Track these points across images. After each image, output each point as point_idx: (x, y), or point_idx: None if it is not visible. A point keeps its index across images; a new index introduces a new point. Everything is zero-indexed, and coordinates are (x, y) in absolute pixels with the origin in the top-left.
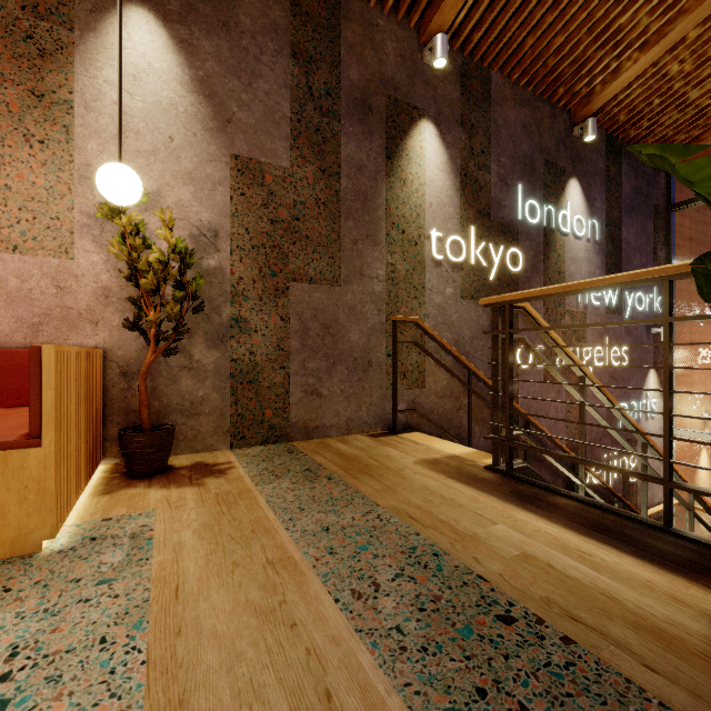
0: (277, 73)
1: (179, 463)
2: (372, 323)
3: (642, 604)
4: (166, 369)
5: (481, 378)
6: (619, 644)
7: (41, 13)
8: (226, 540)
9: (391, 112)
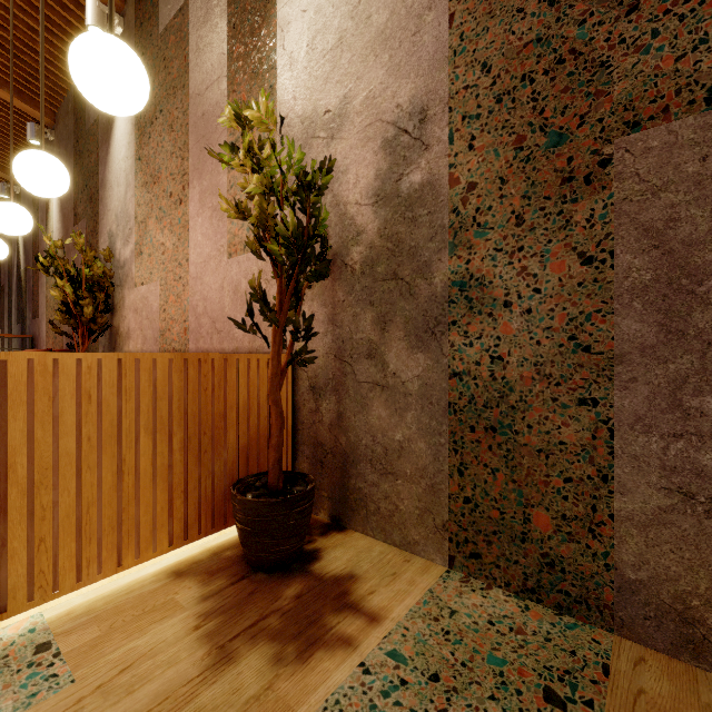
0: None
1: (330, 559)
2: None
3: None
4: (353, 385)
5: None
6: None
7: None
8: None
9: None
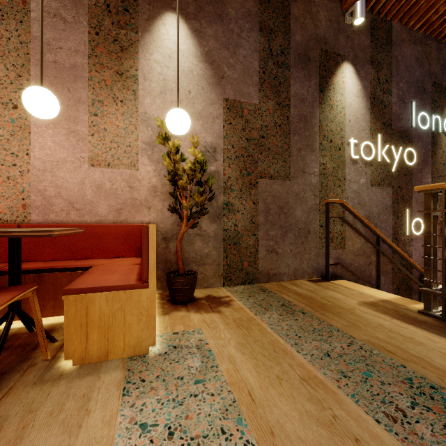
0: (250, 43)
1: (197, 295)
2: (310, 205)
3: None
4: (186, 235)
5: (387, 242)
6: None
7: (121, 25)
8: (260, 357)
9: (323, 60)
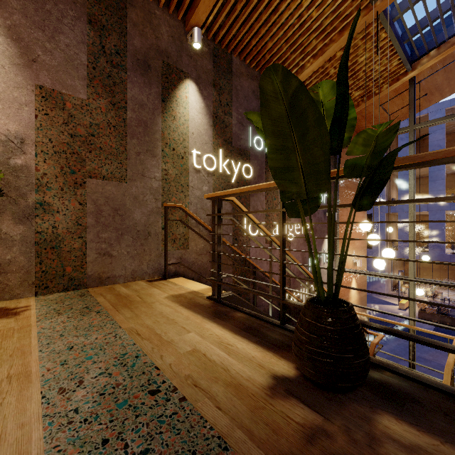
0: (76, 33)
1: None
2: (151, 208)
3: (240, 371)
4: None
5: (225, 242)
6: (211, 397)
7: None
8: None
9: (165, 72)
